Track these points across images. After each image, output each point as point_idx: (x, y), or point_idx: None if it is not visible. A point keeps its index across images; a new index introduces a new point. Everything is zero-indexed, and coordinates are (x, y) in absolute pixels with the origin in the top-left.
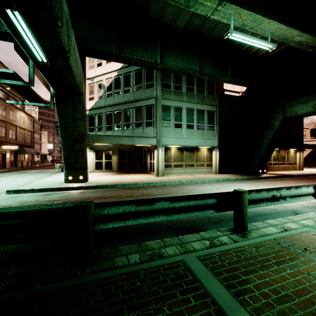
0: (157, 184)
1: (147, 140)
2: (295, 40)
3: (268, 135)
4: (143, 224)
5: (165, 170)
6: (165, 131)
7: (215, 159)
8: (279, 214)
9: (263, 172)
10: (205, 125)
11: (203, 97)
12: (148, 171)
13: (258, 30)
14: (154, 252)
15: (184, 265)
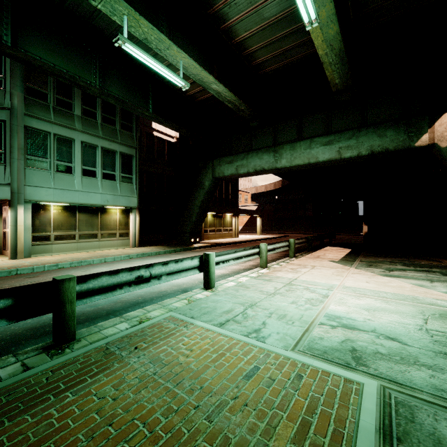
0: None
1: None
2: (212, 87)
3: (199, 196)
4: None
5: (34, 246)
6: (35, 176)
7: (134, 226)
8: (164, 297)
9: (196, 241)
10: (117, 174)
11: (113, 131)
12: None
13: (169, 57)
14: None
15: None
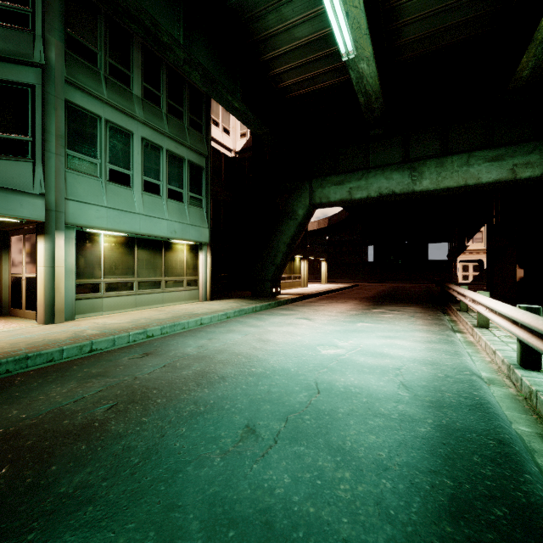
0: (64, 356)
1: (6, 200)
2: (359, 67)
3: (288, 229)
4: None
5: (77, 301)
6: (79, 184)
7: (204, 270)
8: (481, 389)
9: (277, 292)
10: (184, 193)
11: (181, 127)
12: (3, 308)
13: None
14: None
15: None
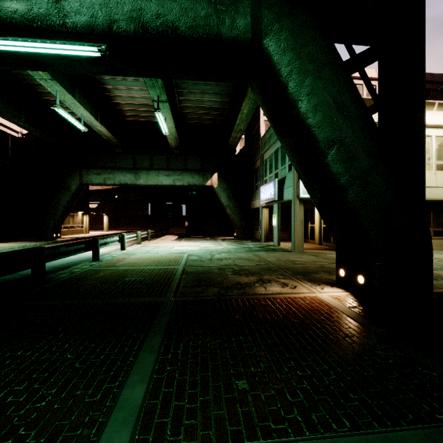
0: None
1: None
2: (97, 128)
3: (65, 197)
4: (22, 276)
5: None
6: None
7: None
8: (103, 255)
9: (58, 236)
10: None
11: None
12: None
13: (75, 110)
14: (70, 272)
15: (91, 269)
